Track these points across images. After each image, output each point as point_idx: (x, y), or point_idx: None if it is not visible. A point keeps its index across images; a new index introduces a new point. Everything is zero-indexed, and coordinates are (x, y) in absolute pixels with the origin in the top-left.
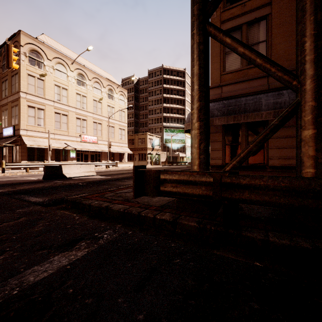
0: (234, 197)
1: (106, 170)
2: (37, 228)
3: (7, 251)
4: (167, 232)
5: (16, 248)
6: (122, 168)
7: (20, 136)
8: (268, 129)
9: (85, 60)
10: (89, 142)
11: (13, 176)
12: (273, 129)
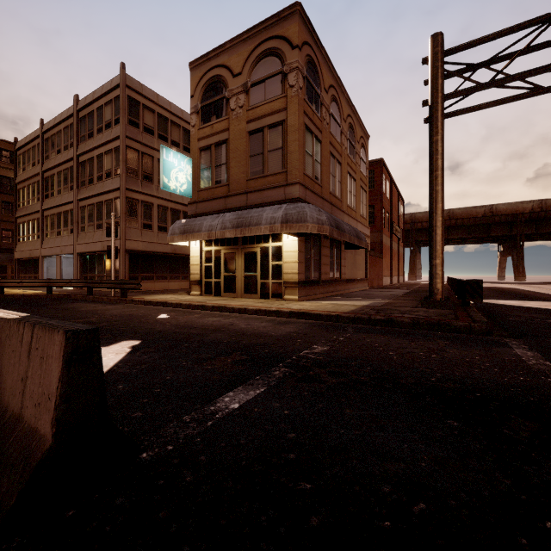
0: None
1: None
2: None
3: None
4: None
5: None
6: None
7: None
8: None
9: None
10: None
11: None
12: None
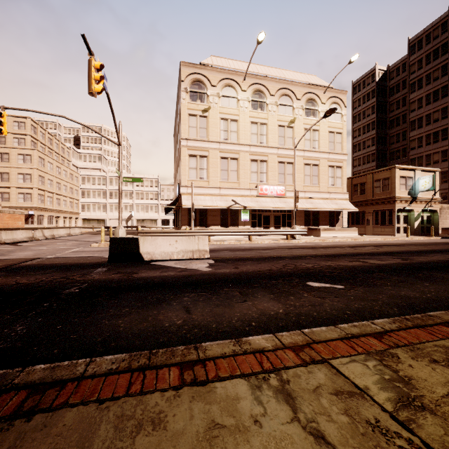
0: None
1: (279, 244)
2: None
3: None
4: None
5: None
6: (319, 242)
7: (180, 195)
8: None
9: (268, 68)
10: (271, 196)
11: None
12: None
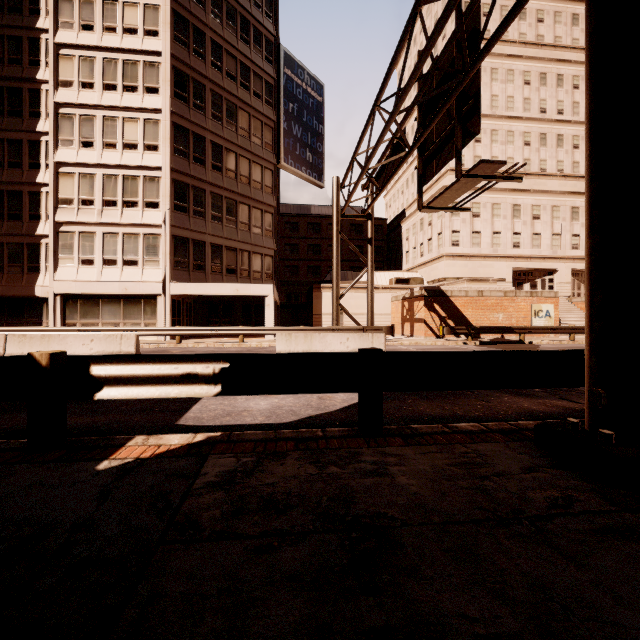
0: None
1: None
2: None
3: None
4: None
5: None
6: None
7: None
8: None
9: None
10: None
11: None
12: None
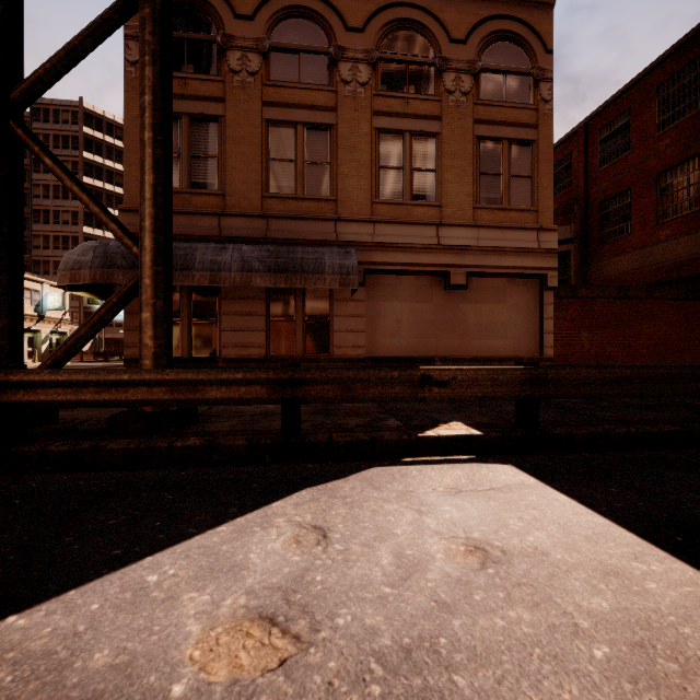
0: (1, 402)
1: None
2: None
3: None
4: None
5: None
6: None
7: None
8: (104, 307)
9: None
10: None
11: None
12: (110, 307)
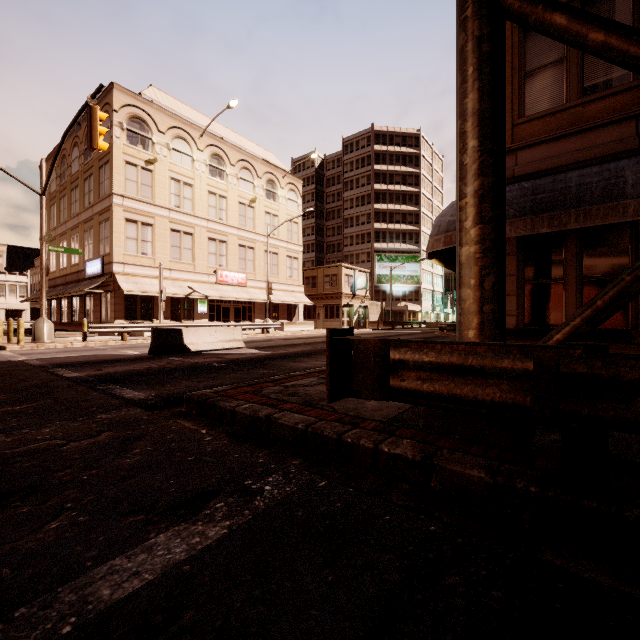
0: (599, 415)
1: (264, 337)
2: (131, 457)
3: (66, 510)
4: (409, 486)
5: (85, 504)
6: (293, 335)
7: (113, 274)
8: None
9: (225, 128)
10: (232, 284)
11: (101, 347)
12: None
